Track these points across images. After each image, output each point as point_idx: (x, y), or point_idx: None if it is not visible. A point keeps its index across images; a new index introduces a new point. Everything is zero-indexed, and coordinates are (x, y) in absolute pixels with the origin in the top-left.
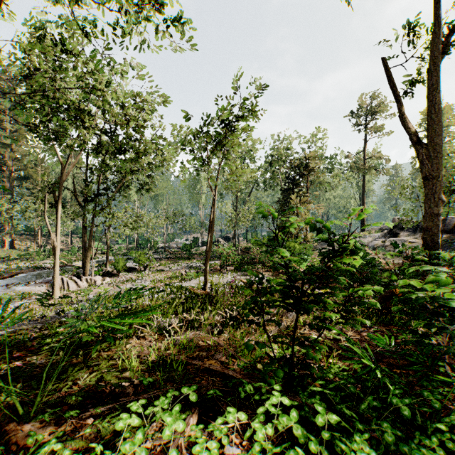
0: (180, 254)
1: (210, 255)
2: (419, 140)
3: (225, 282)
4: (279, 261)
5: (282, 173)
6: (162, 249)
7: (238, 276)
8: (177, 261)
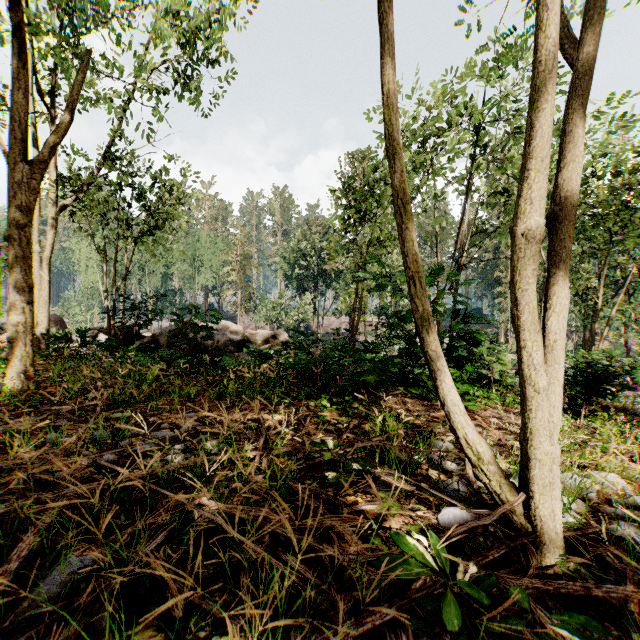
0: None
1: None
2: None
3: None
4: None
5: None
6: None
7: None
8: None
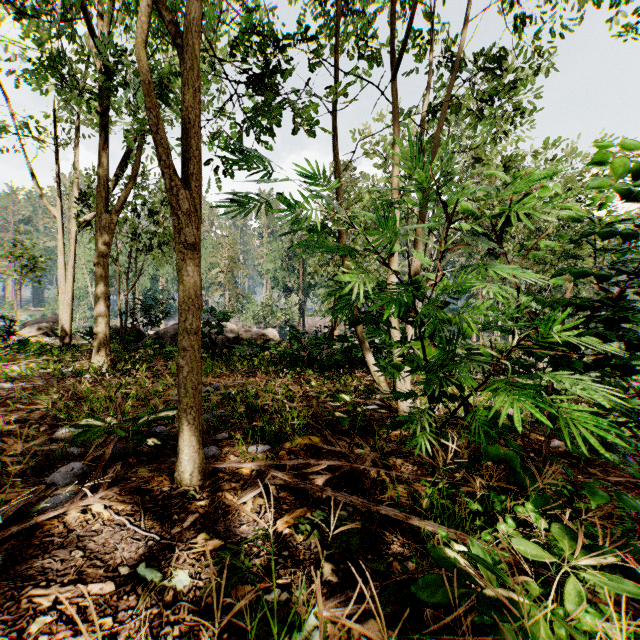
0: None
1: None
2: None
3: None
4: None
5: None
6: None
7: None
8: None
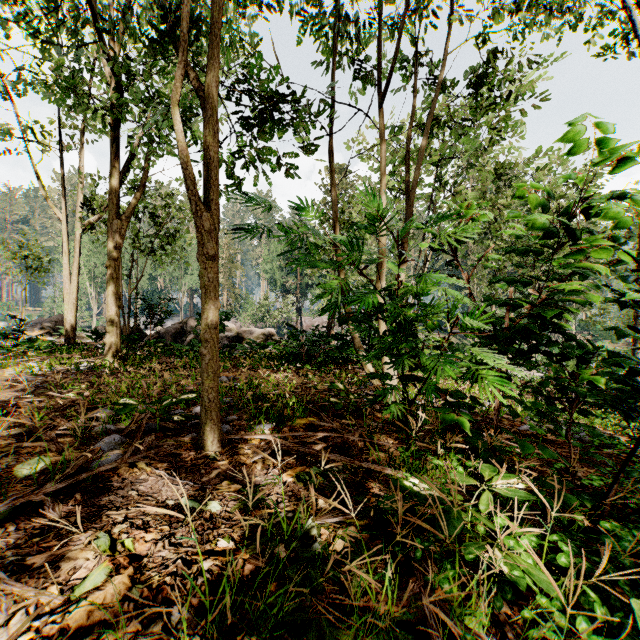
0: None
1: None
2: None
3: None
4: None
5: None
6: None
7: None
8: None
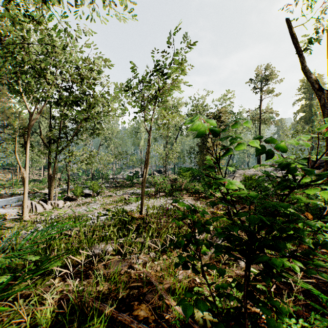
0: (125, 183)
1: (147, 184)
2: (321, 87)
3: (158, 205)
4: (199, 189)
5: None
6: (112, 179)
7: (168, 200)
8: (122, 189)
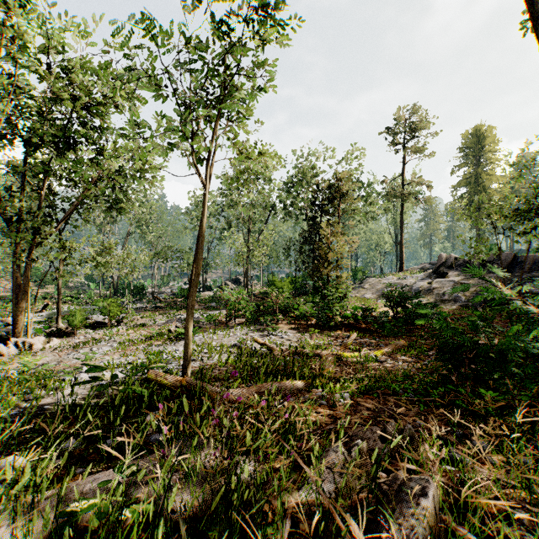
0: (174, 302)
1: (214, 303)
2: None
3: (231, 344)
4: (307, 310)
5: (306, 198)
6: (151, 295)
7: (251, 332)
8: (168, 312)
